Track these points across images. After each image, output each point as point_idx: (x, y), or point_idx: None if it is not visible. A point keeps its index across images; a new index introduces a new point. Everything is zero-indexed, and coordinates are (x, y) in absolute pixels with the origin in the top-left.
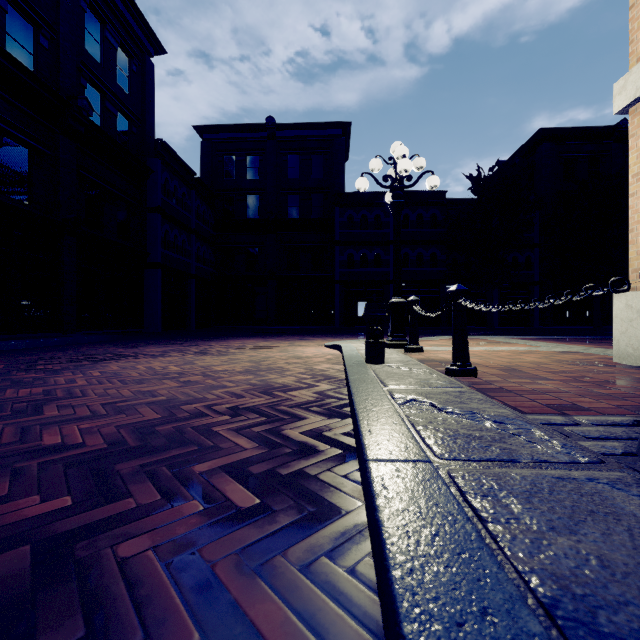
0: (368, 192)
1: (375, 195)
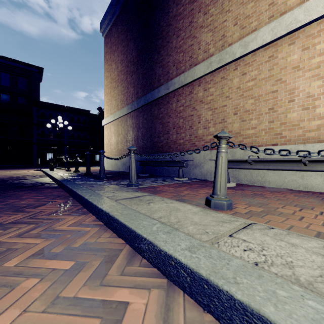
0: (53, 103)
1: (57, 105)
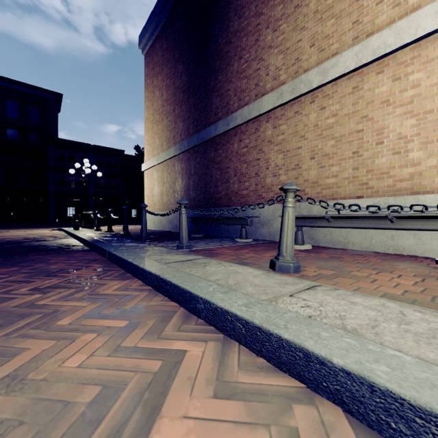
0: (75, 141)
1: (80, 144)
